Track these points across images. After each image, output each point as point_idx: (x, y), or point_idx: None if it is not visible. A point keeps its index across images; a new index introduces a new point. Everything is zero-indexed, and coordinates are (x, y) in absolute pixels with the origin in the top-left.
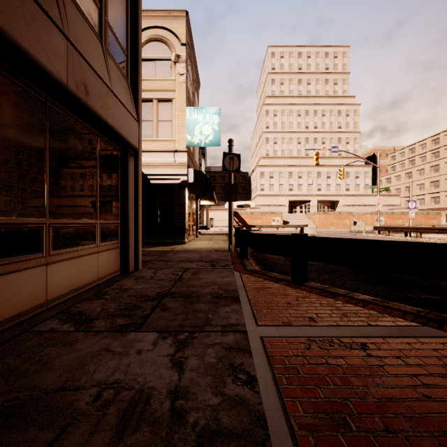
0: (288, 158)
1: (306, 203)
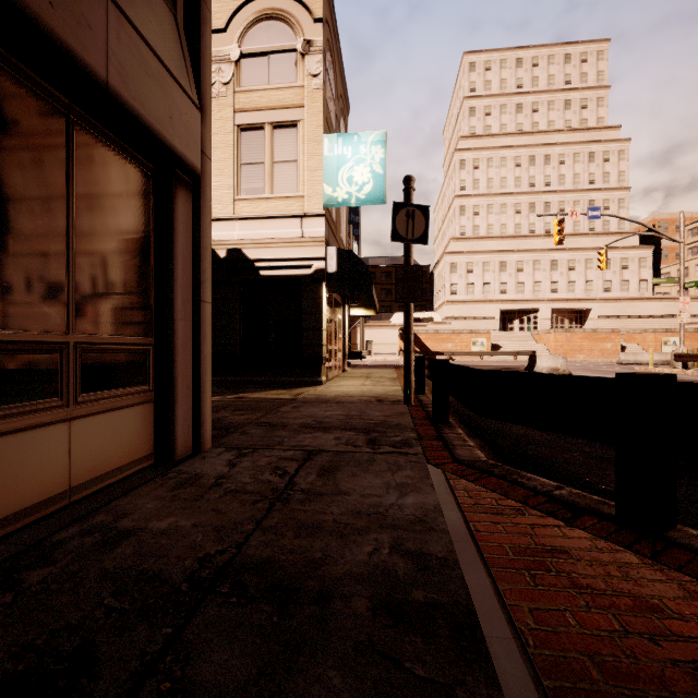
0: (499, 239)
1: (530, 314)
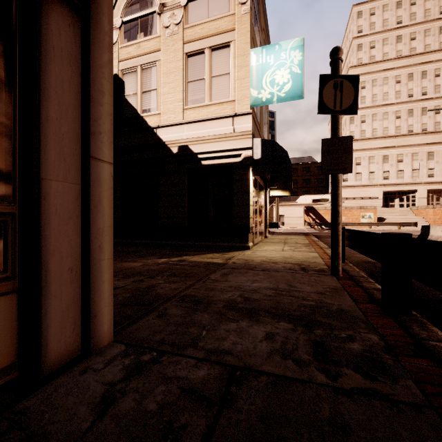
0: (382, 139)
1: (409, 194)
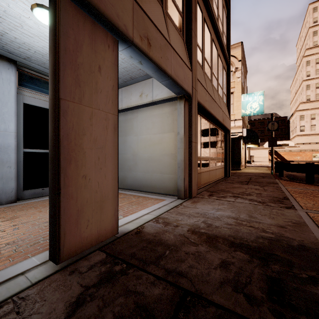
0: None
1: None
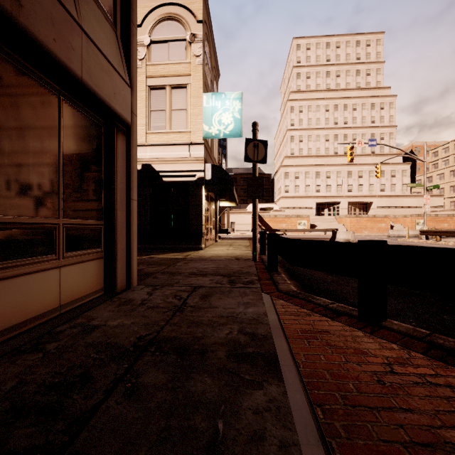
0: (315, 157)
1: (335, 205)
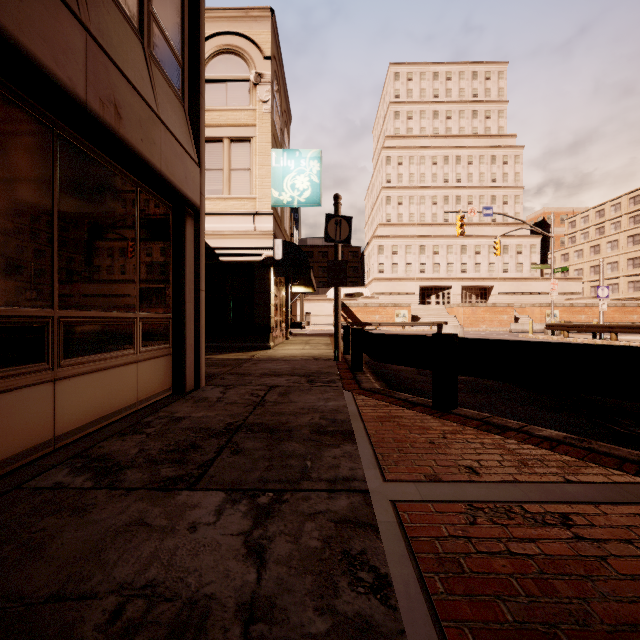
0: (419, 226)
1: (444, 291)
